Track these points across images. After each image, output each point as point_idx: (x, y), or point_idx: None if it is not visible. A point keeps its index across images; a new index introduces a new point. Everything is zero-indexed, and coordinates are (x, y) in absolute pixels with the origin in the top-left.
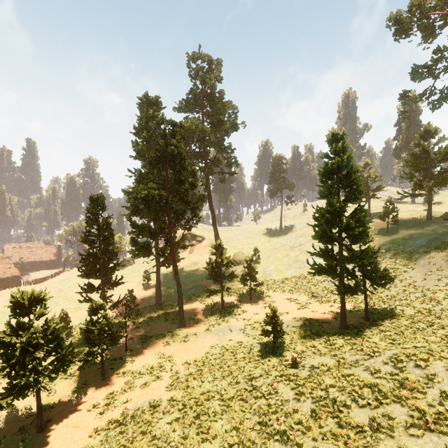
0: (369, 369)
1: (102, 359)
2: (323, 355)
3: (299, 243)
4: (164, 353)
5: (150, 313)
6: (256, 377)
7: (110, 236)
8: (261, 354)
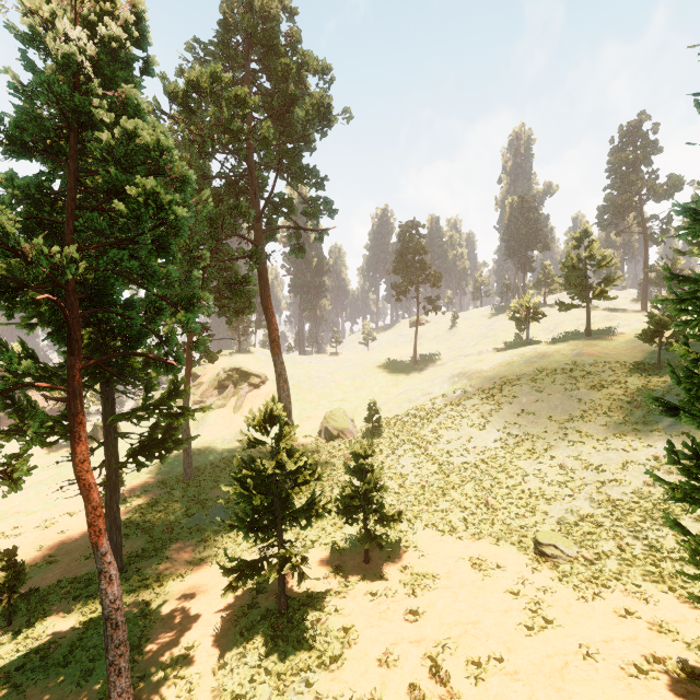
0: None
1: None
2: None
3: (461, 391)
4: None
5: (62, 623)
6: None
7: None
8: None
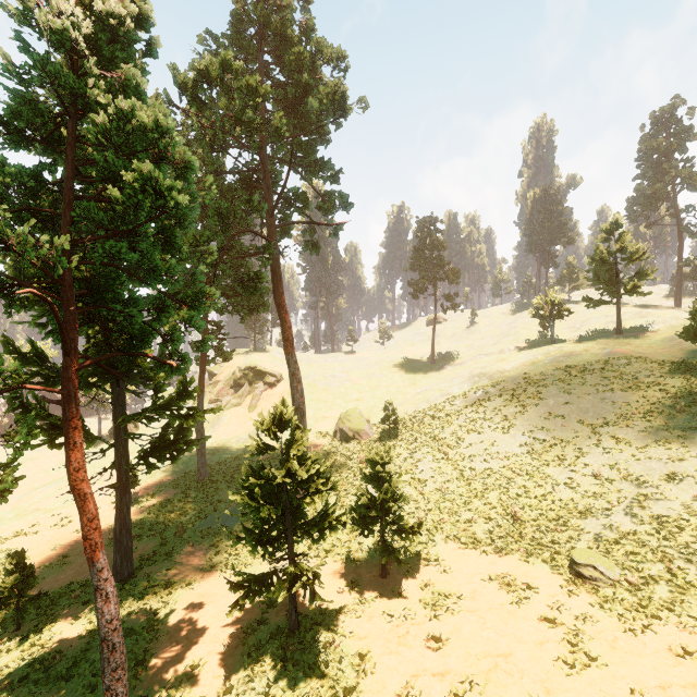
0: None
1: None
2: None
3: (482, 392)
4: None
5: (69, 631)
6: None
7: None
8: None
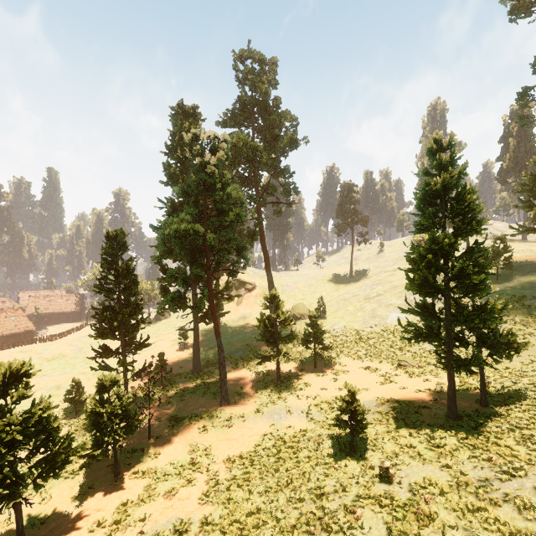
0: (512, 500)
1: (115, 452)
2: (427, 463)
3: (376, 293)
4: (199, 444)
5: (185, 383)
6: (328, 493)
7: (133, 285)
8: (333, 454)
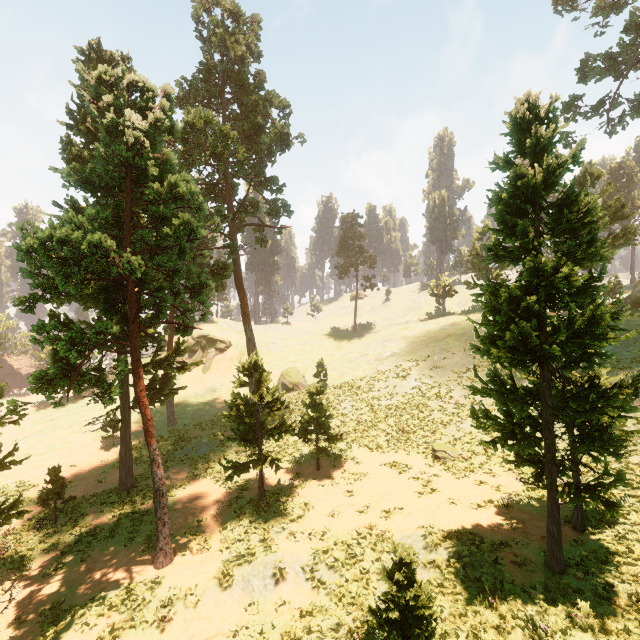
0: None
1: None
2: None
3: (390, 352)
4: None
5: (98, 518)
6: None
7: None
8: None
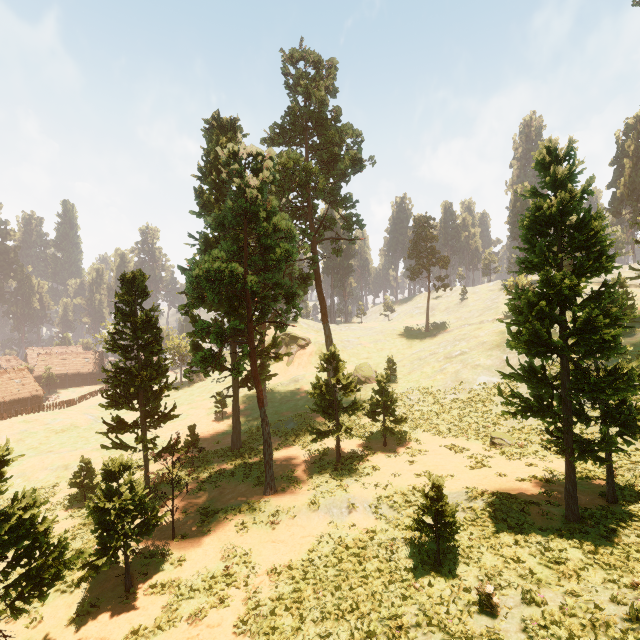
0: None
1: (126, 559)
2: (544, 587)
3: (459, 351)
4: (236, 547)
5: (221, 464)
6: (408, 627)
7: (154, 341)
8: (413, 567)
